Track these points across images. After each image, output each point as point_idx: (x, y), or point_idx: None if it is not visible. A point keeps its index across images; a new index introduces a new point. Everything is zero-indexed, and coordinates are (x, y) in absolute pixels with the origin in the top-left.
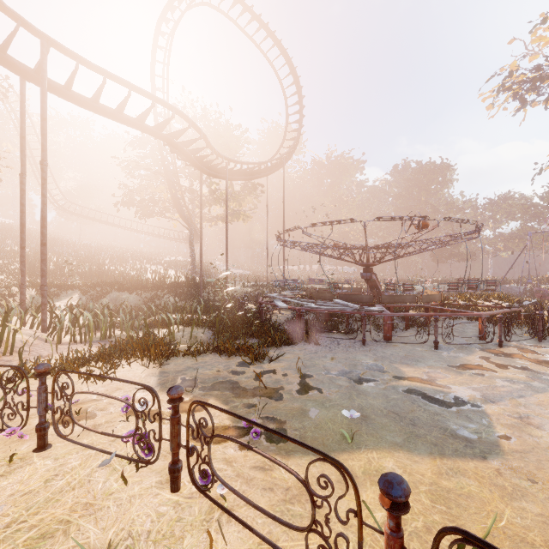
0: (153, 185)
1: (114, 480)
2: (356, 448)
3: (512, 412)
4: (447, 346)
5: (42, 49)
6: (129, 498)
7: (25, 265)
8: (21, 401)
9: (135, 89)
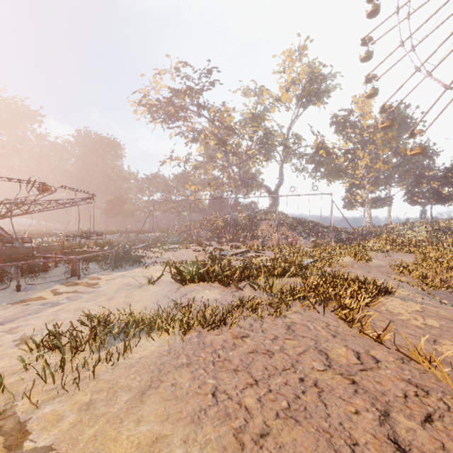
0: None
1: None
2: None
3: (8, 328)
4: (34, 287)
5: None
6: None
7: None
8: None
9: None
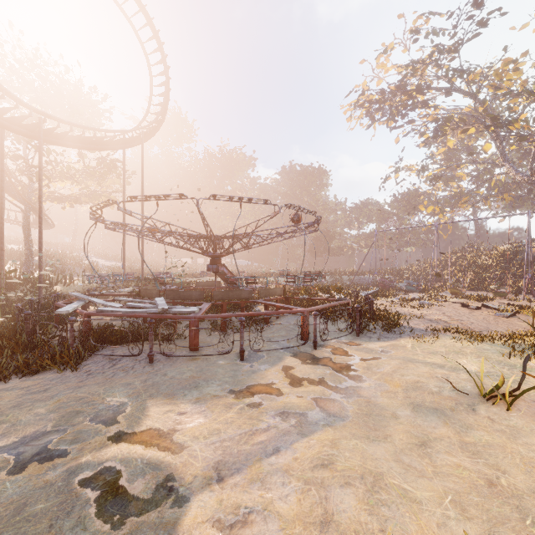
0: None
1: None
2: None
3: (230, 506)
4: (259, 354)
5: None
6: None
7: None
8: None
9: None
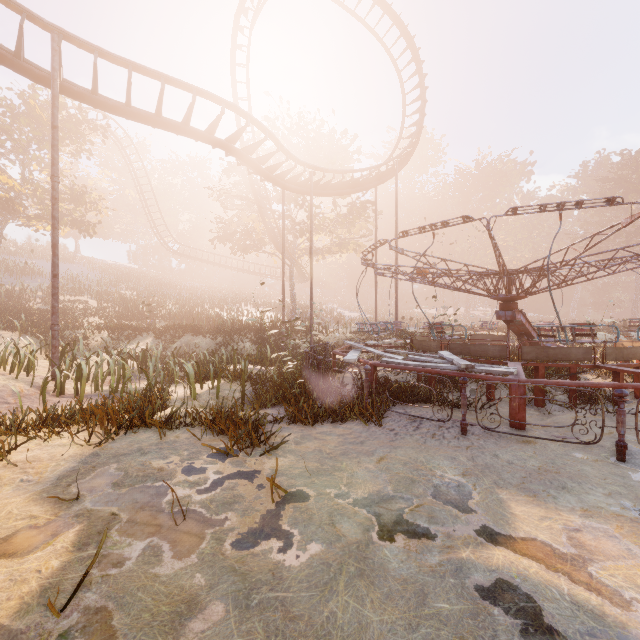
0: (245, 215)
1: None
2: None
3: None
4: None
5: (52, 44)
6: None
7: None
8: None
9: (170, 81)
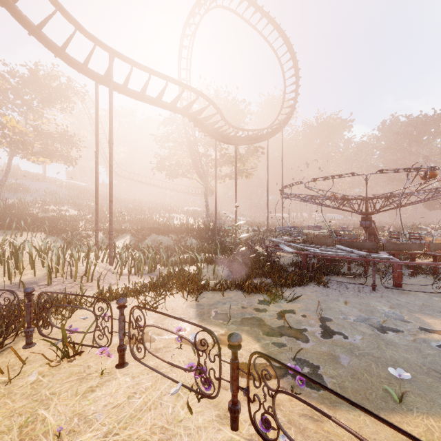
0: (178, 153)
1: (180, 407)
2: (406, 409)
3: None
4: None
5: (109, 59)
6: (196, 429)
7: (98, 216)
8: (107, 326)
9: (170, 80)
